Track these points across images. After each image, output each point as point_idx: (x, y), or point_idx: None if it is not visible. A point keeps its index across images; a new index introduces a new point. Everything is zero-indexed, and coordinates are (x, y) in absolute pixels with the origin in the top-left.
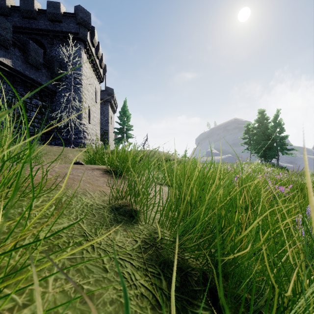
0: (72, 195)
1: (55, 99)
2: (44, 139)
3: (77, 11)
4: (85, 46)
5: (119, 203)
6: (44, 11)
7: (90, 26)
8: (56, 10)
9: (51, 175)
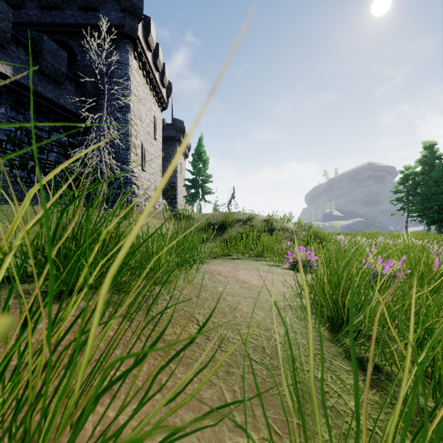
0: None
1: (89, 133)
2: (72, 195)
3: None
4: (135, 47)
5: None
6: None
7: (141, 14)
8: None
9: None
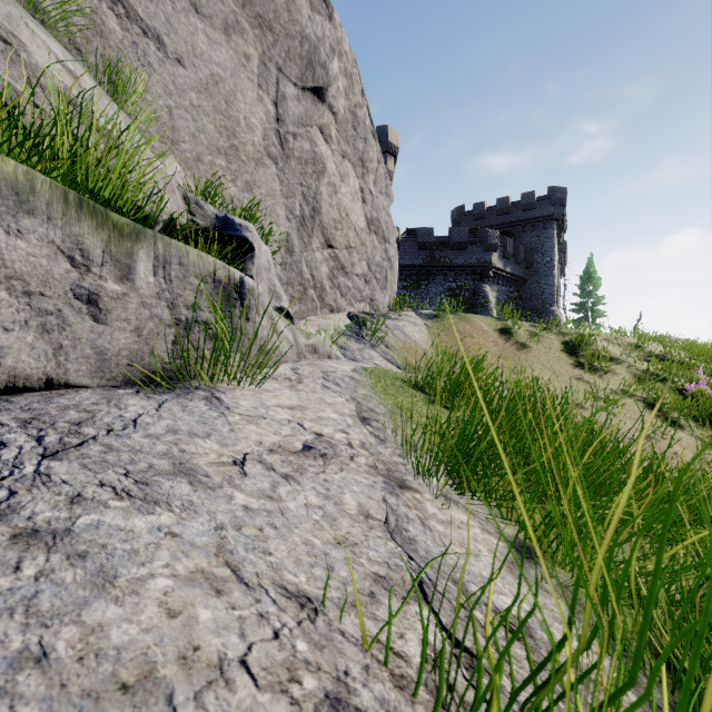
0: None
1: (525, 287)
2: None
3: (552, 192)
4: (557, 223)
5: None
6: (516, 203)
7: (565, 202)
8: (531, 199)
9: None
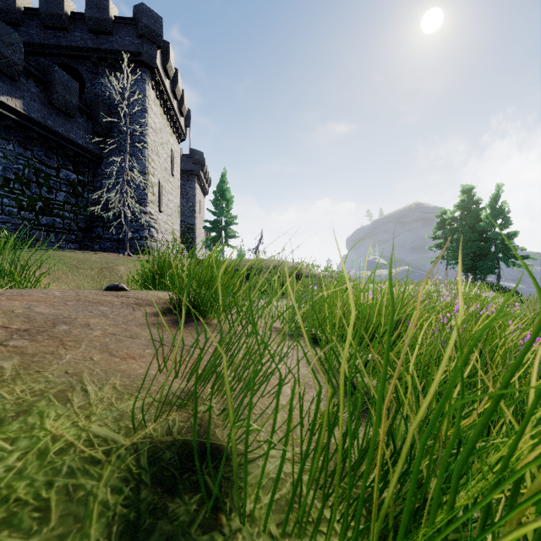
0: (16, 405)
1: (100, 170)
2: (82, 239)
3: (138, 13)
4: (153, 76)
5: (170, 422)
6: (81, 16)
7: (160, 41)
8: (102, 12)
9: (1, 330)
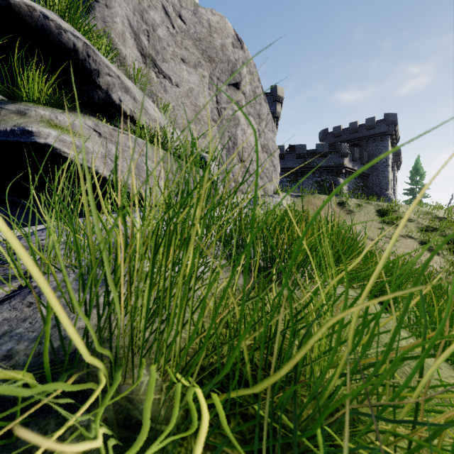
0: None
1: (368, 179)
2: None
3: (386, 117)
4: (390, 136)
5: None
6: (362, 125)
7: (396, 123)
8: (372, 122)
9: None
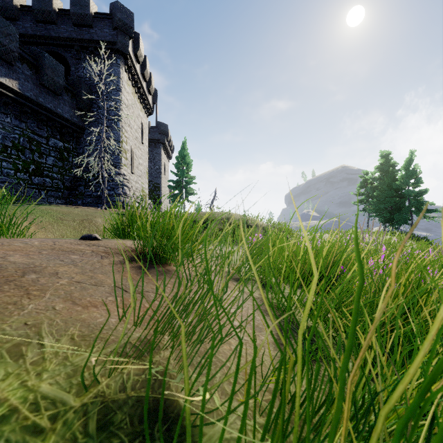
0: None
1: (82, 138)
2: (67, 196)
3: (113, 9)
4: (126, 61)
5: (124, 376)
6: (67, 12)
7: (132, 32)
8: (84, 9)
9: None
